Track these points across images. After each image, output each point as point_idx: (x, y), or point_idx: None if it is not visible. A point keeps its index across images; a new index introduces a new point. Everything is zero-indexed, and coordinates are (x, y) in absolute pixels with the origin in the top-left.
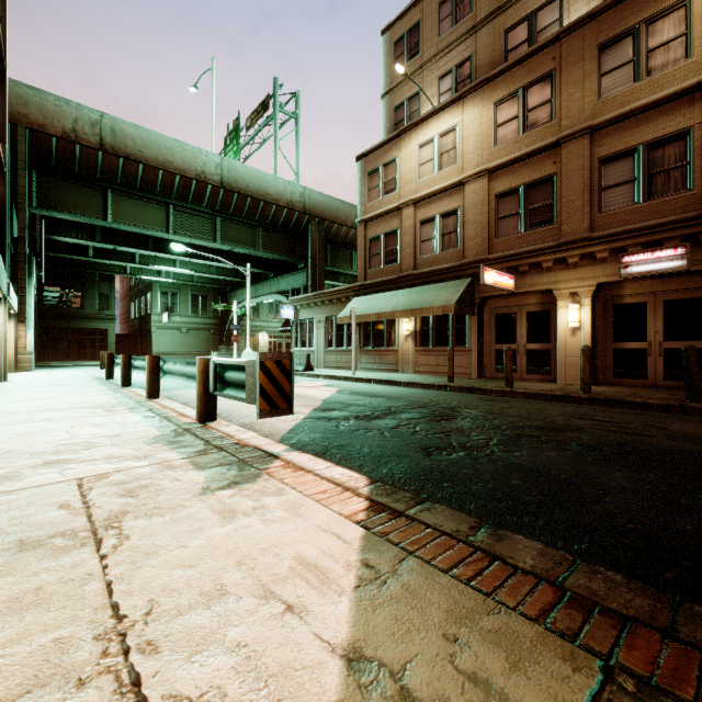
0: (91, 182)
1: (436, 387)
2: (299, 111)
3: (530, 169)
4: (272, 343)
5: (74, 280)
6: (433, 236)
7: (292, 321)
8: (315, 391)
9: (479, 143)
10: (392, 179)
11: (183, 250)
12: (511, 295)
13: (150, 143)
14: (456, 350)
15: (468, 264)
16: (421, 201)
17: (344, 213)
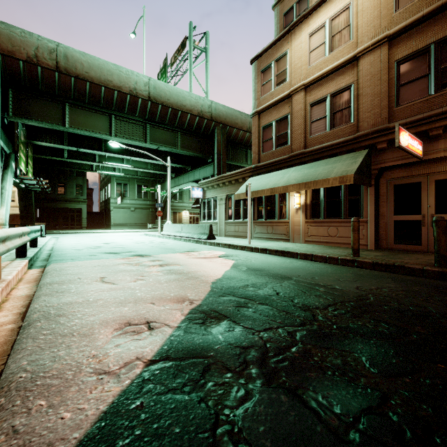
0: (53, 98)
1: (340, 261)
2: (208, 46)
3: (443, 23)
4: (192, 218)
5: (59, 175)
6: (324, 115)
7: (200, 200)
8: (208, 264)
9: (377, 13)
10: (283, 71)
11: (118, 146)
12: (414, 164)
13: (95, 66)
14: (350, 221)
15: (364, 136)
16: (311, 85)
17: (241, 120)
